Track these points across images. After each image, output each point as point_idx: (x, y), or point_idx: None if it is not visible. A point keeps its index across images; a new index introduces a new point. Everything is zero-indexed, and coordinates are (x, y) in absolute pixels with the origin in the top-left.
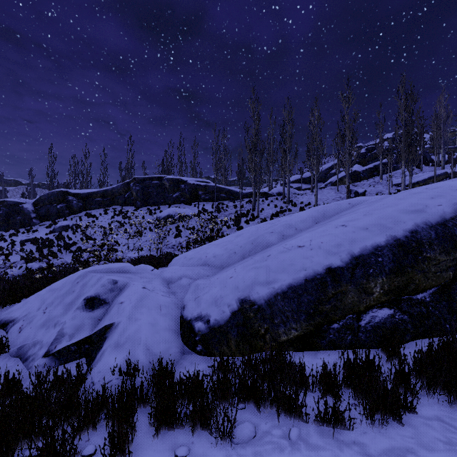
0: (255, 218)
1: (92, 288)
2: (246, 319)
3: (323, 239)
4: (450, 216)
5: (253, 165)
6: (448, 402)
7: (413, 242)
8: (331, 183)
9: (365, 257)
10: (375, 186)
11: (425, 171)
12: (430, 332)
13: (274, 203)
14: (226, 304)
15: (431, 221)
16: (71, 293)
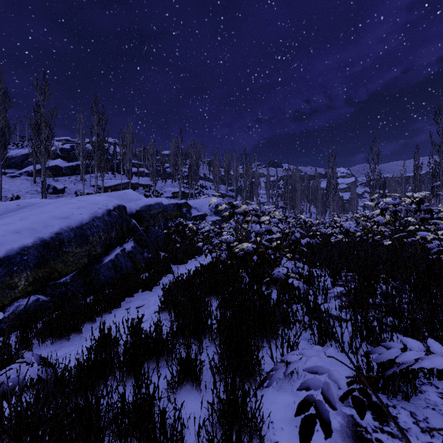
0: None
1: None
2: None
3: None
4: (86, 221)
5: None
6: (51, 343)
7: (56, 241)
8: (28, 173)
9: (11, 257)
10: (76, 184)
11: (118, 178)
12: (68, 303)
13: None
14: None
15: (73, 225)
16: None
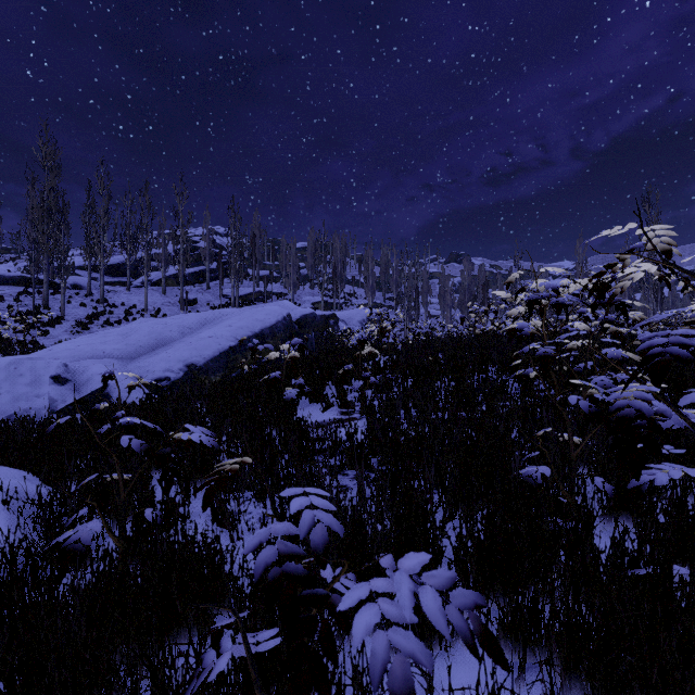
0: (61, 320)
1: (50, 370)
2: (194, 374)
3: (222, 333)
4: (274, 323)
5: (45, 238)
6: None
7: (262, 334)
8: (152, 283)
9: (245, 341)
10: (204, 294)
11: (246, 285)
12: None
13: (77, 301)
14: (178, 369)
15: (268, 325)
16: (19, 376)
